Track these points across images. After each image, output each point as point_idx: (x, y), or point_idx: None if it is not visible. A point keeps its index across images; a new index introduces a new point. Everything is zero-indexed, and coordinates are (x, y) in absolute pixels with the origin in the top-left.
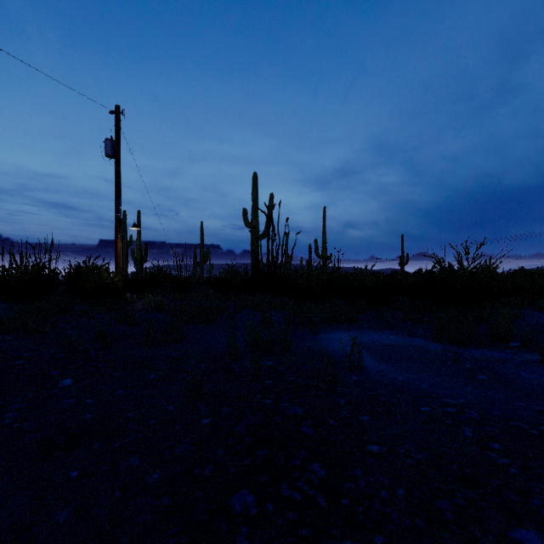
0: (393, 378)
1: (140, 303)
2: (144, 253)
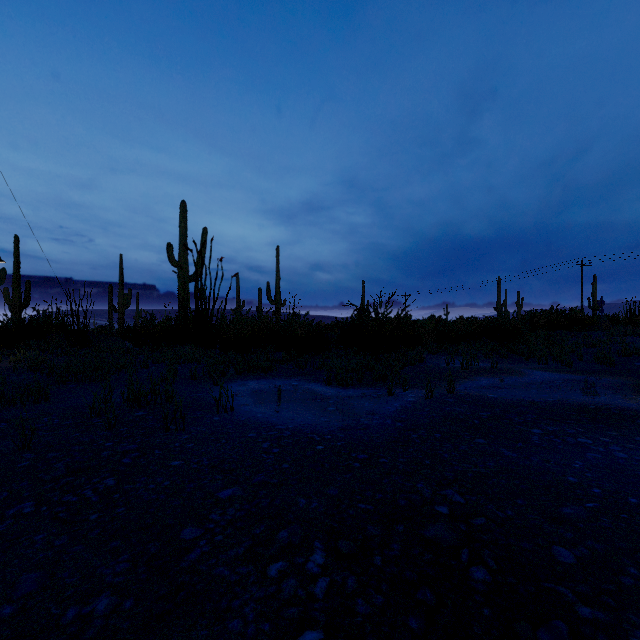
0: (253, 416)
1: (8, 361)
2: (26, 294)
